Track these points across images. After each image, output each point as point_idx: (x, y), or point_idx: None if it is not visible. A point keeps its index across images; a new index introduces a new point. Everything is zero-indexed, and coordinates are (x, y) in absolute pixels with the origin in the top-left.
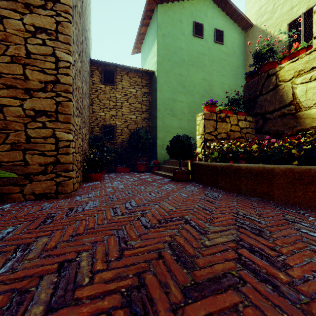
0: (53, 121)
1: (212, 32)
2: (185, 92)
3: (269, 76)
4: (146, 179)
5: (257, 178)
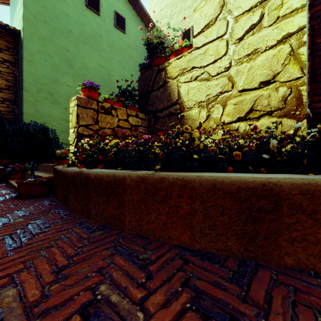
0: None
1: (112, 14)
2: (74, 74)
3: (160, 71)
4: None
5: (107, 193)
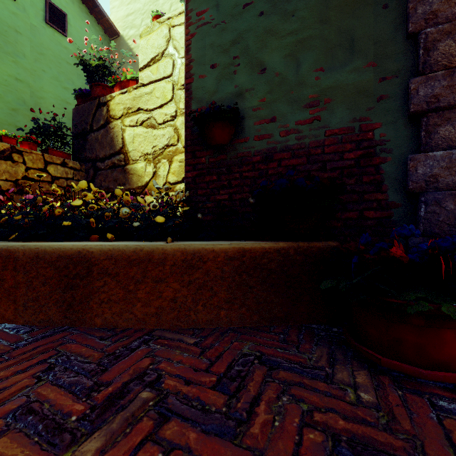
0: None
1: (41, 3)
2: None
3: (101, 105)
4: None
5: None
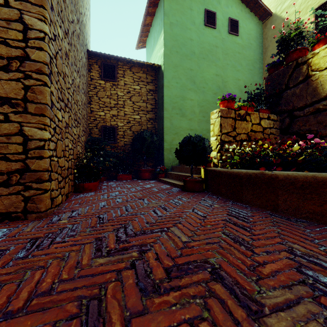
0: (20, 113)
1: (226, 22)
2: (195, 88)
3: (299, 66)
4: (151, 189)
5: (304, 192)
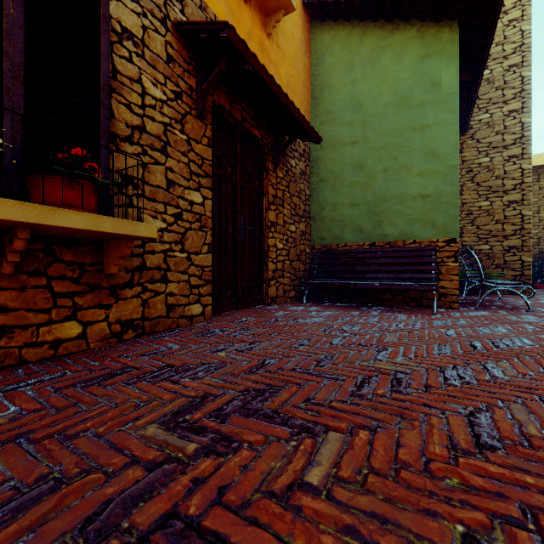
0: (520, 251)
1: None
2: None
3: None
4: None
5: None
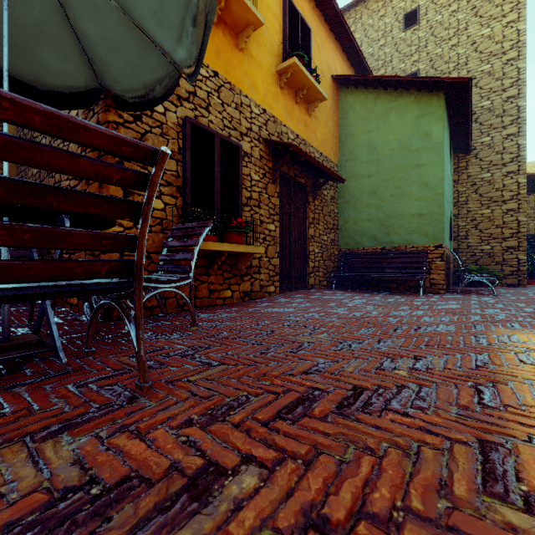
0: (516, 251)
1: None
2: None
3: None
4: None
5: None
